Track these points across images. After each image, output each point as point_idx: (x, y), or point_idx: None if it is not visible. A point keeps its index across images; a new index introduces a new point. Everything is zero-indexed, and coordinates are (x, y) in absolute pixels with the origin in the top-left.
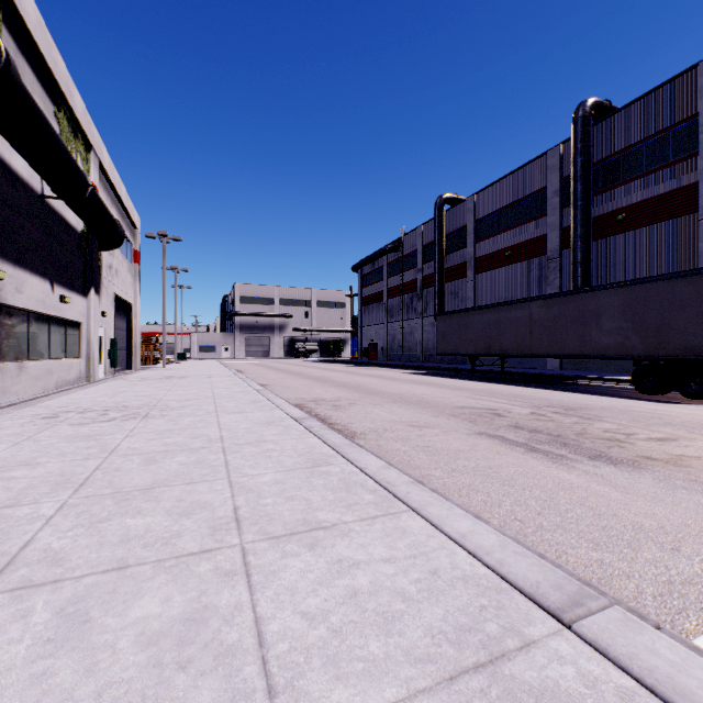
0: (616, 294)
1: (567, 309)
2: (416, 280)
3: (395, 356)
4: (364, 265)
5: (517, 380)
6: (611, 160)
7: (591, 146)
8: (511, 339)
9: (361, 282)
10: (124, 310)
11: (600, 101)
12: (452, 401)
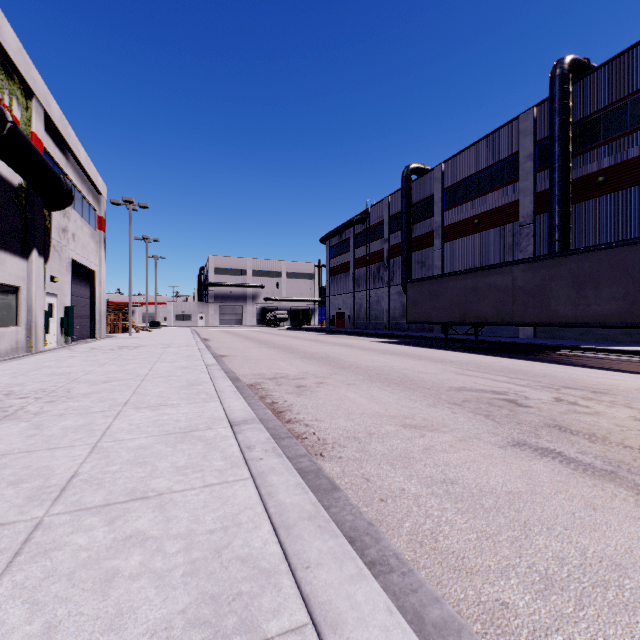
0: (621, 254)
1: (557, 272)
2: (383, 250)
3: (362, 324)
4: (331, 236)
5: (496, 350)
6: (590, 120)
7: (570, 105)
8: (490, 306)
9: (329, 254)
10: (87, 277)
11: (578, 59)
12: (441, 379)
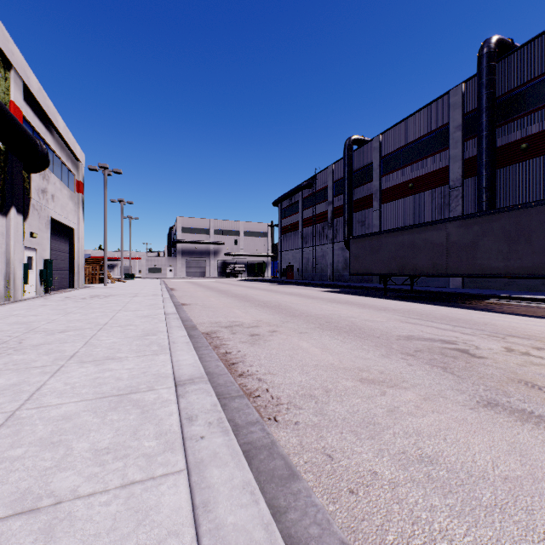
0: None
1: (490, 228)
2: (328, 211)
3: (309, 276)
4: (283, 200)
5: (431, 299)
6: (514, 94)
7: (496, 80)
8: (426, 260)
9: (281, 215)
10: (66, 234)
11: (503, 39)
12: (388, 327)
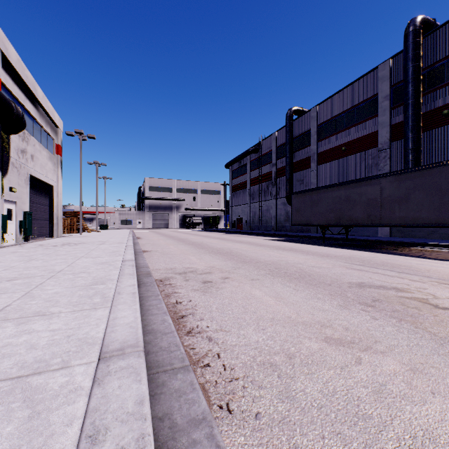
0: None
1: (421, 182)
2: (271, 172)
3: (256, 227)
4: (233, 163)
5: (366, 246)
6: (436, 66)
7: (421, 54)
8: (361, 211)
9: (232, 175)
10: (46, 190)
11: (427, 18)
12: (336, 273)
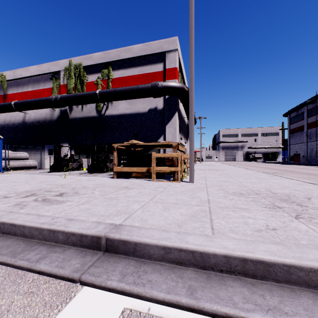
0: None
1: None
2: None
3: (313, 160)
4: (290, 113)
5: None
6: None
7: None
8: None
9: (289, 122)
10: None
11: None
12: None
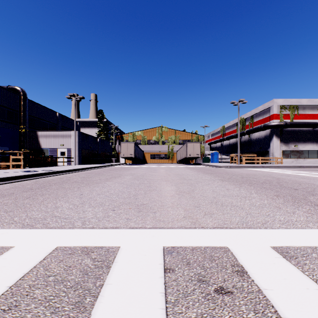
0: None
1: None
2: None
3: None
4: None
5: None
6: None
7: None
8: None
9: None
10: None
11: None
12: None
